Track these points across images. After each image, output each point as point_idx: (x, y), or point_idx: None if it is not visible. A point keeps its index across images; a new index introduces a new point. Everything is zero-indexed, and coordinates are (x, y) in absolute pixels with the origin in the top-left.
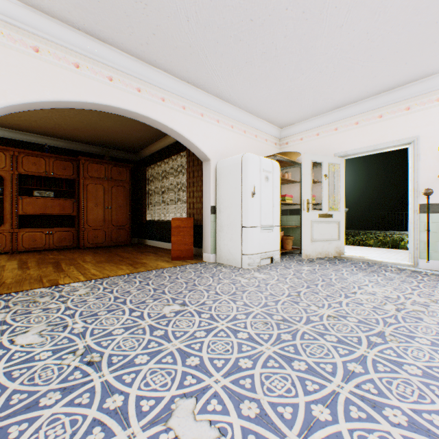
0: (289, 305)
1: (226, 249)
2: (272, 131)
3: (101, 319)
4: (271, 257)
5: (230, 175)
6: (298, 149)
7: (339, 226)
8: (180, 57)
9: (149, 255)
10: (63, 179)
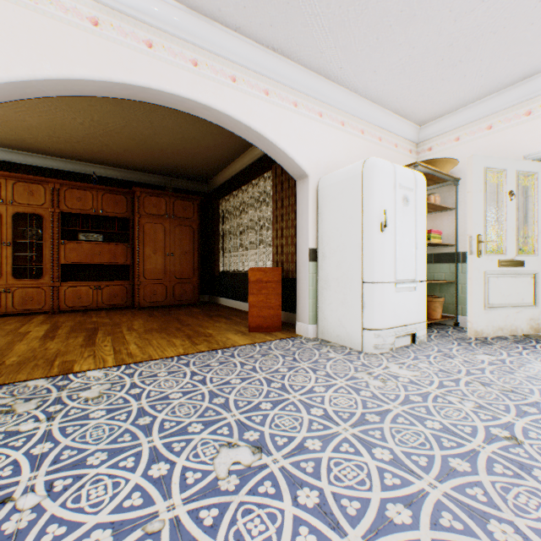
0: (510, 477)
1: (334, 318)
2: (405, 131)
3: (82, 484)
4: (411, 333)
5: (342, 198)
6: (450, 155)
7: (535, 281)
8: None
9: (218, 321)
10: (115, 218)
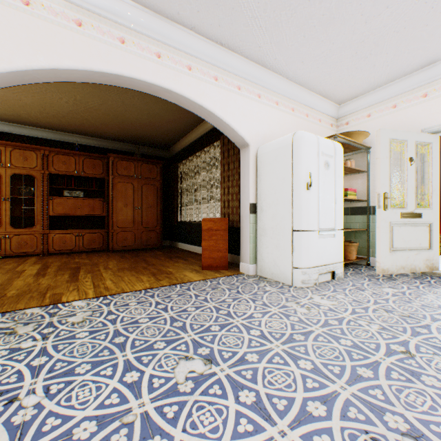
0: (403, 381)
1: (269, 259)
2: (327, 108)
3: (72, 387)
4: (331, 271)
5: (276, 163)
6: (363, 129)
7: (430, 229)
8: (210, 1)
9: (177, 262)
10: (93, 178)
